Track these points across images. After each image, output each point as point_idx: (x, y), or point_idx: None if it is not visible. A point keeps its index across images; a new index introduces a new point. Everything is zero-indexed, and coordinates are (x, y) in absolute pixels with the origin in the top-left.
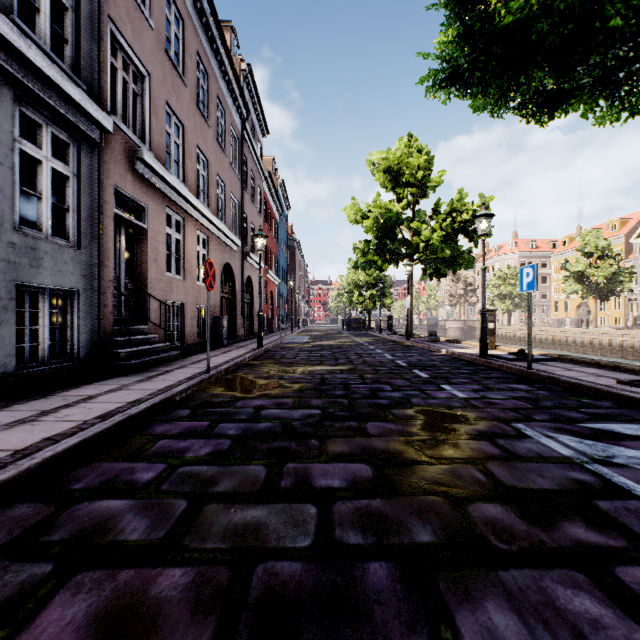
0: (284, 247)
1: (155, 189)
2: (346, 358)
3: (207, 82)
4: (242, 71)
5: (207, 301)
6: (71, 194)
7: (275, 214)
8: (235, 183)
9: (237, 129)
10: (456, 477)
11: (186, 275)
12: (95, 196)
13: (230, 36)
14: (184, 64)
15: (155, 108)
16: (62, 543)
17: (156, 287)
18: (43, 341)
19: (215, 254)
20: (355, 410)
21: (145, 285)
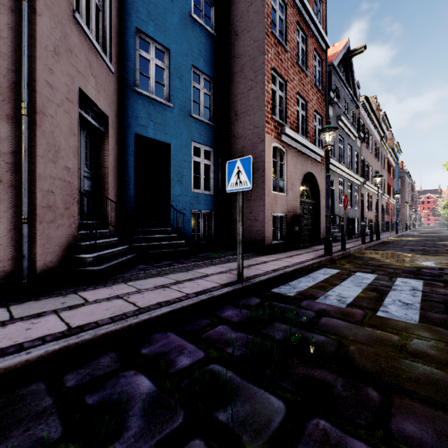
0: (397, 179)
1: (364, 188)
2: (437, 237)
3: (371, 139)
4: (380, 116)
5: (390, 220)
6: (357, 198)
7: (392, 164)
8: (378, 167)
9: (378, 143)
10: (446, 243)
11: (368, 210)
12: (359, 197)
13: (374, 102)
14: (368, 144)
15: (364, 166)
16: (396, 242)
17: (364, 215)
18: (355, 228)
19: (373, 200)
20: (433, 241)
21: (363, 215)
